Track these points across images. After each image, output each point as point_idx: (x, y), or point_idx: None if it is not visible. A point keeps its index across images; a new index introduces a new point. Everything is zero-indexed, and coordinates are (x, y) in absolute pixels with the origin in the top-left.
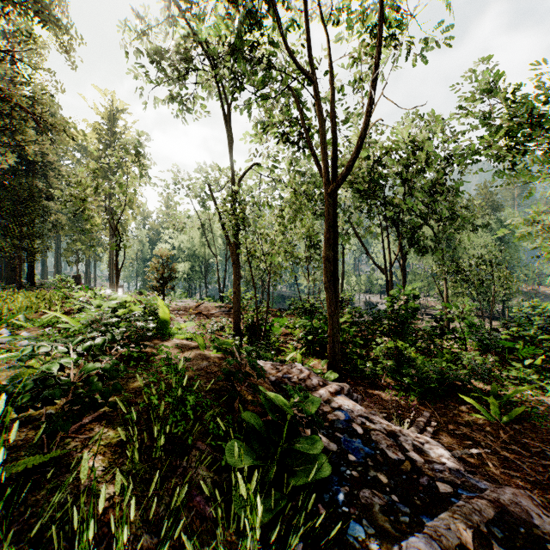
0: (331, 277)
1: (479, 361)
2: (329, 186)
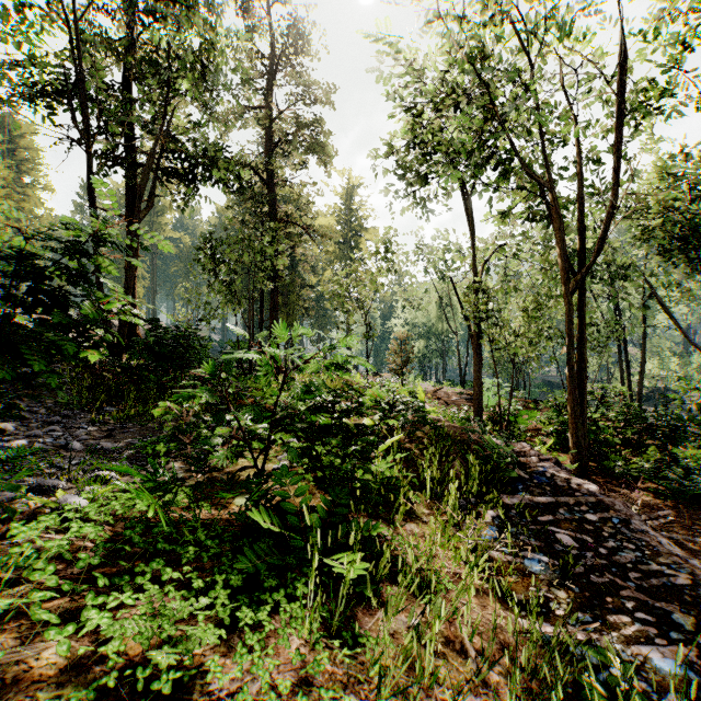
0: (573, 372)
1: None
2: (570, 285)
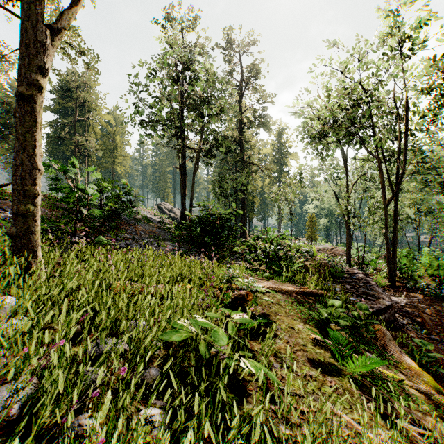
0: (387, 241)
1: None
2: (385, 202)
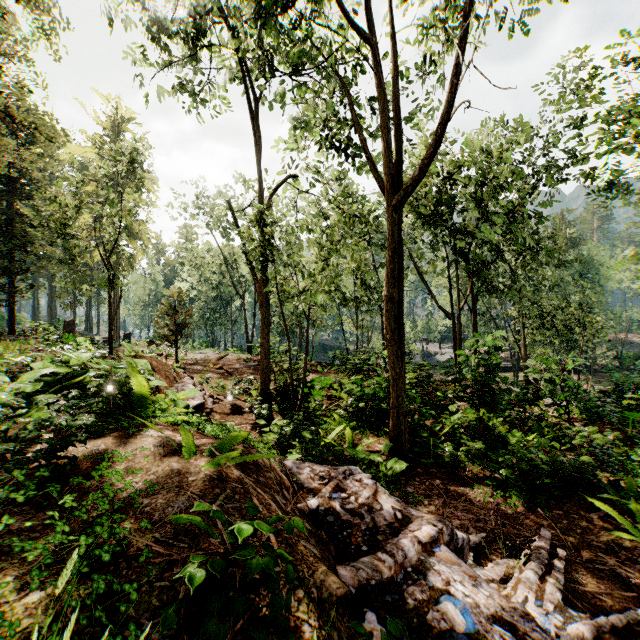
0: (395, 324)
1: (600, 441)
2: (393, 196)
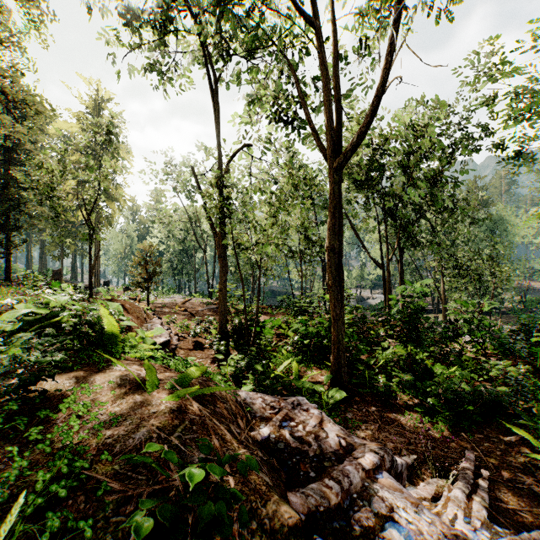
0: (336, 272)
1: (513, 373)
2: (334, 160)
